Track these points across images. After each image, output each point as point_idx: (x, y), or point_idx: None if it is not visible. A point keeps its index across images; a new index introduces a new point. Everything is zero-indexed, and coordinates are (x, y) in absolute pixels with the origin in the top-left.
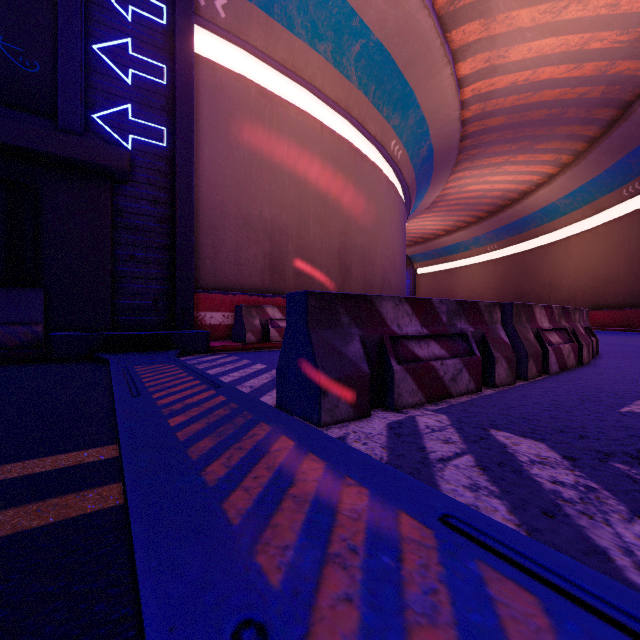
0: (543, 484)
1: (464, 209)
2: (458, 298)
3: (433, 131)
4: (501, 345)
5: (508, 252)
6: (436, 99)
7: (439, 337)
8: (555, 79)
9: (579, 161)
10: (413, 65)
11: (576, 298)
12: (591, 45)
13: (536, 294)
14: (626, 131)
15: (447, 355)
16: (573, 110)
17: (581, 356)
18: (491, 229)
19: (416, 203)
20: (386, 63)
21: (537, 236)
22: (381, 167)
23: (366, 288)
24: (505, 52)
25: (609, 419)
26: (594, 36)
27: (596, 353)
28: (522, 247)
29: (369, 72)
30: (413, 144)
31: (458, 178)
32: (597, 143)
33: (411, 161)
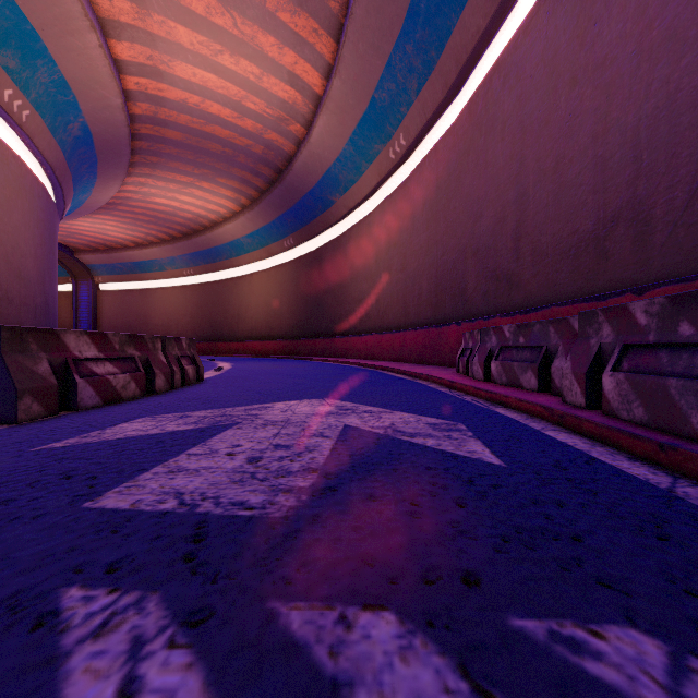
0: None
1: (155, 222)
2: (153, 324)
3: (86, 108)
4: None
5: (204, 279)
6: (83, 67)
7: None
8: (224, 119)
9: (254, 207)
10: None
11: (257, 329)
12: (248, 103)
13: (228, 324)
14: (282, 193)
15: None
16: (244, 157)
17: (155, 385)
18: (187, 252)
19: (80, 196)
20: None
21: (228, 268)
22: None
23: None
24: (169, 61)
25: None
26: (249, 96)
27: (199, 380)
28: (217, 276)
29: None
30: (53, 111)
31: (140, 183)
32: (265, 195)
33: (53, 133)
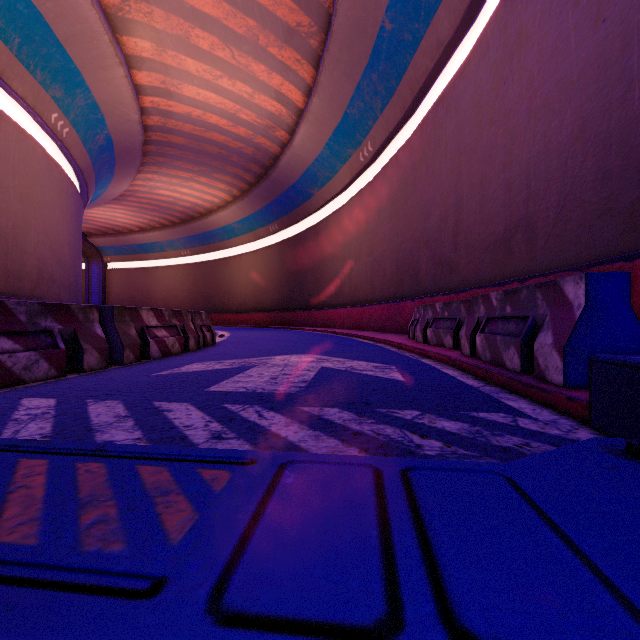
0: (14, 417)
1: (158, 210)
2: (154, 298)
3: (111, 123)
4: (94, 339)
5: (199, 259)
6: (111, 92)
7: (15, 334)
8: (221, 127)
9: (244, 197)
10: (77, 44)
11: (246, 303)
12: (241, 115)
13: (220, 298)
14: (268, 186)
15: (22, 349)
16: (236, 157)
17: (189, 345)
18: (184, 235)
19: (99, 191)
20: (37, 22)
21: (221, 249)
22: (38, 137)
23: (9, 280)
24: (179, 84)
25: (134, 380)
26: (242, 110)
27: (213, 343)
28: (210, 256)
29: (10, 18)
30: (85, 127)
31: (148, 179)
32: (254, 188)
33: (84, 144)
